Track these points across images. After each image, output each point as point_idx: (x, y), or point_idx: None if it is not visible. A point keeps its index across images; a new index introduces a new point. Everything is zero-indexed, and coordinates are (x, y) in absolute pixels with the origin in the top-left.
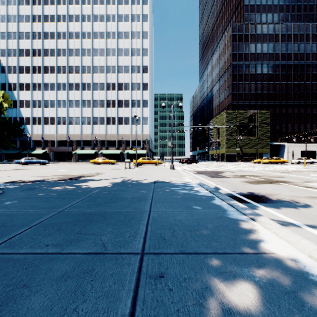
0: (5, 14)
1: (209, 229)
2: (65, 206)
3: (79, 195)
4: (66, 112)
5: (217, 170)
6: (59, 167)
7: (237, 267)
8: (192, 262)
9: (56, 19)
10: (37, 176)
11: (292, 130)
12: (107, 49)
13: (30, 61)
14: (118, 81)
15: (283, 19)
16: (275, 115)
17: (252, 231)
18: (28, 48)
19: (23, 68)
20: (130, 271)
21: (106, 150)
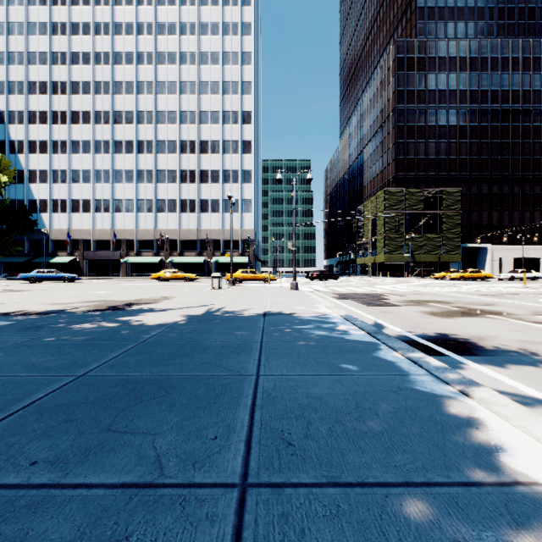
0: (4, 21)
1: (382, 417)
2: (91, 364)
3: (123, 340)
4: (110, 191)
5: (374, 292)
6: (95, 287)
7: (466, 528)
8: (360, 513)
9: (92, 29)
10: (54, 303)
11: (500, 222)
12: (182, 83)
13: (48, 102)
14: (200, 138)
15: (483, 32)
16: (470, 196)
17: (472, 423)
18: (44, 80)
19: (35, 115)
20: (215, 541)
21: (179, 257)
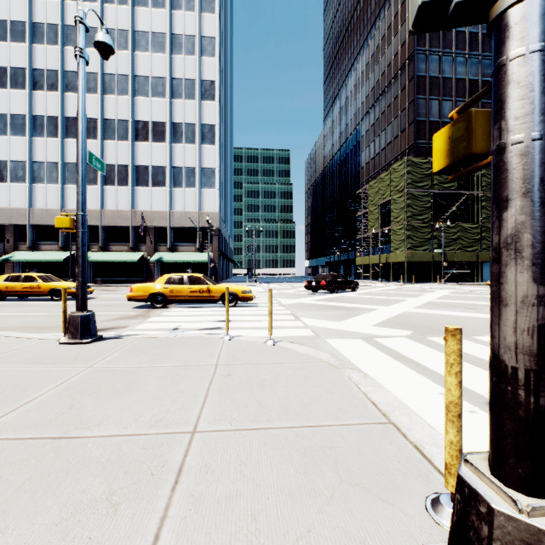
0: None
1: None
2: None
3: None
4: None
5: None
6: None
7: None
8: None
9: None
10: None
11: None
12: None
13: None
14: (136, 72)
15: None
16: None
17: None
18: None
19: None
20: None
21: (101, 253)
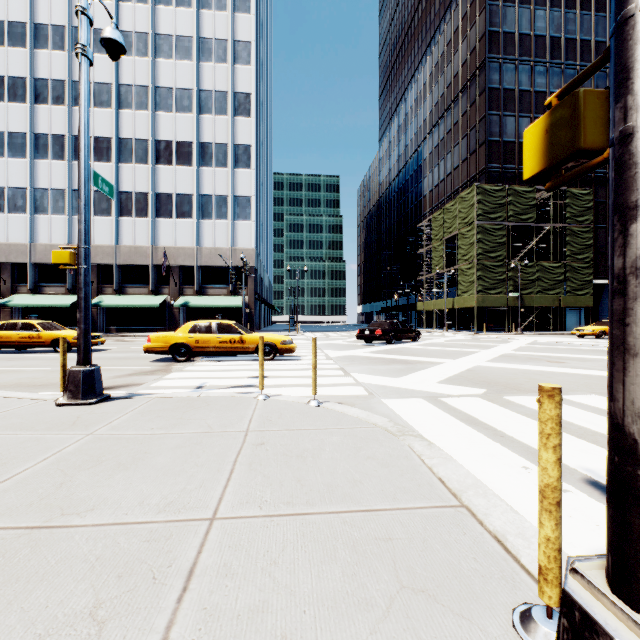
0: None
1: None
2: None
3: None
4: None
5: None
6: None
7: None
8: None
9: None
10: None
11: None
12: None
13: None
14: (157, 83)
15: None
16: (595, 205)
17: None
18: None
19: None
20: None
21: (115, 297)
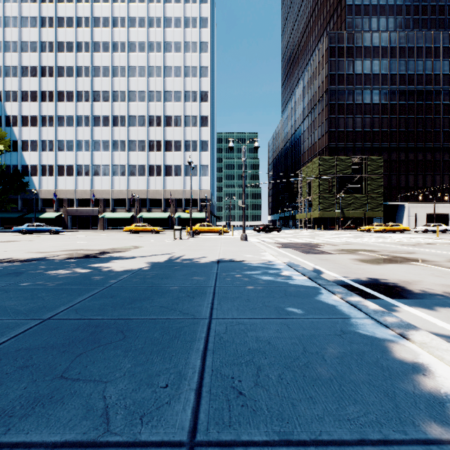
0: (1, 15)
1: (330, 363)
2: (58, 308)
3: (91, 285)
4: (90, 158)
5: (311, 242)
6: (76, 238)
7: None
8: None
9: (75, 22)
10: (37, 252)
11: (415, 184)
12: (150, 67)
13: (38, 83)
14: (165, 114)
15: (401, 26)
16: (390, 162)
17: (418, 369)
18: (34, 65)
19: (27, 94)
20: None
21: (147, 213)
